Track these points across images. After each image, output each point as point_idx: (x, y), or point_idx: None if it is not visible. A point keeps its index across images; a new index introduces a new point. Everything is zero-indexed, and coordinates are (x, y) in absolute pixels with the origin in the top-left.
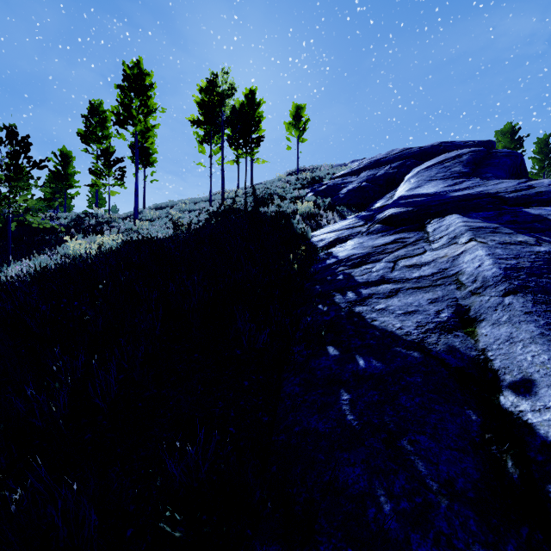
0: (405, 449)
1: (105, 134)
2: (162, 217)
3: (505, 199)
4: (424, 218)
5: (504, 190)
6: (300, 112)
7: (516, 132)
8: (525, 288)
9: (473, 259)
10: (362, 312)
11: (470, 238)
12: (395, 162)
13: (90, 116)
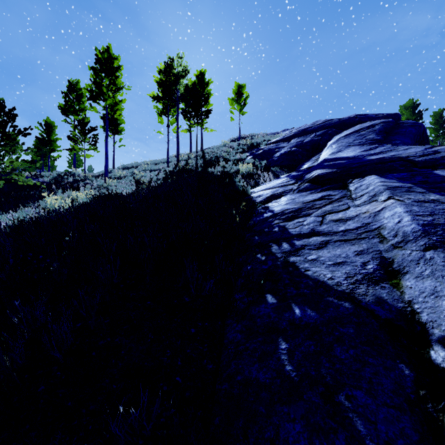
0: (343, 406)
1: (81, 108)
2: (128, 175)
3: (415, 162)
4: (346, 178)
5: (413, 155)
6: (241, 90)
7: (417, 106)
8: (444, 244)
9: (392, 215)
10: (295, 262)
11: (388, 197)
12: (319, 131)
13: (69, 93)
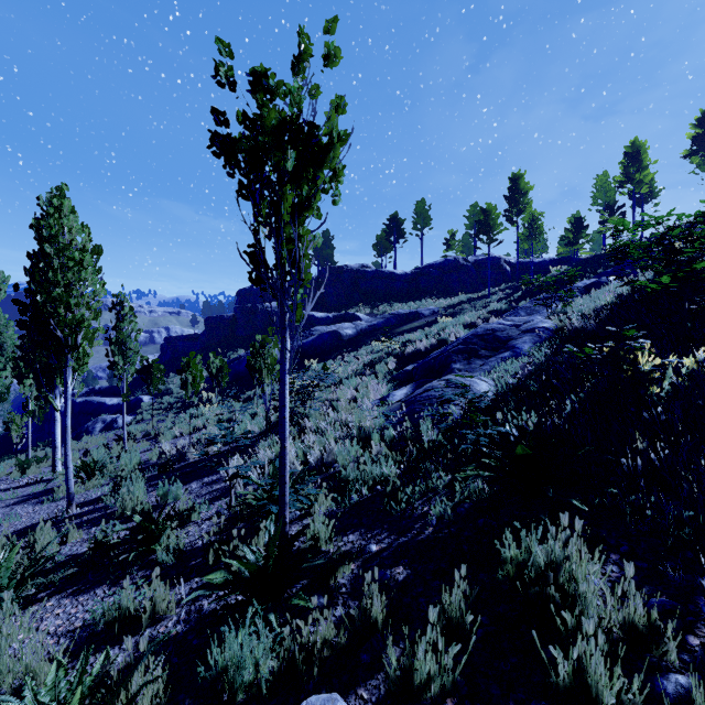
0: None
1: (609, 193)
2: None
3: None
4: None
5: None
6: None
7: None
8: None
9: None
10: None
11: None
12: None
13: (598, 185)
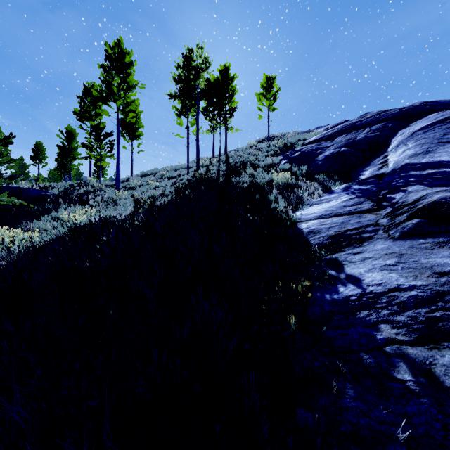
0: None
1: (97, 112)
2: (144, 184)
3: None
4: None
5: None
6: (270, 83)
7: None
8: None
9: None
10: None
11: None
12: (373, 125)
13: (84, 97)
